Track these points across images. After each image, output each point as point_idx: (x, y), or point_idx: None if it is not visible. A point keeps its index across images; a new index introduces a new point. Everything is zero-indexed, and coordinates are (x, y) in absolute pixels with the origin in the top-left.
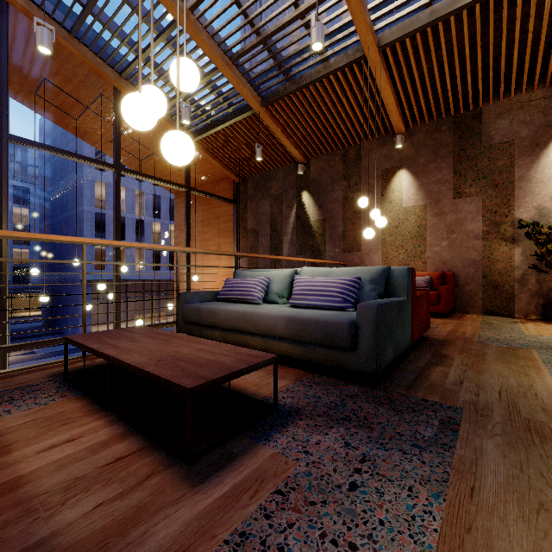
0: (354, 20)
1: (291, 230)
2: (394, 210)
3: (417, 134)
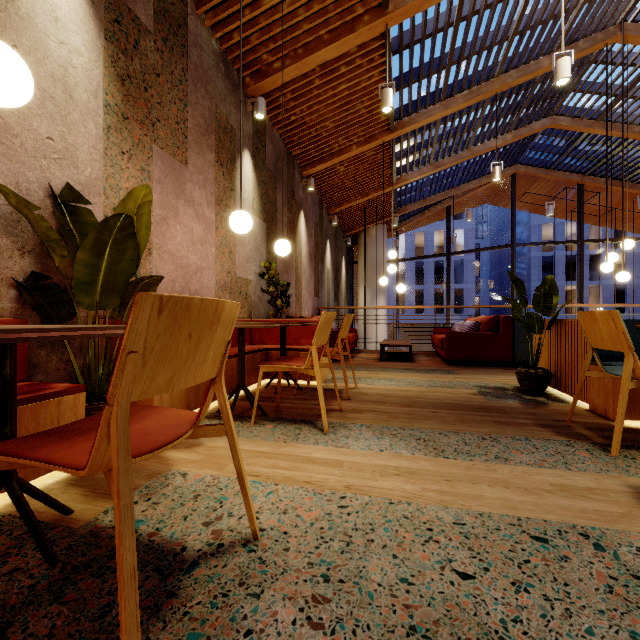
0: None
1: None
2: None
3: None
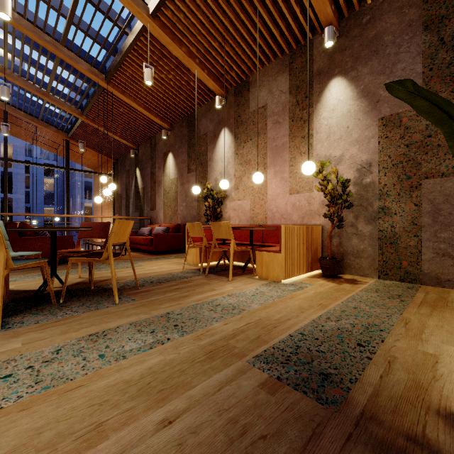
0: (77, 68)
1: (133, 195)
2: (167, 181)
3: (175, 128)
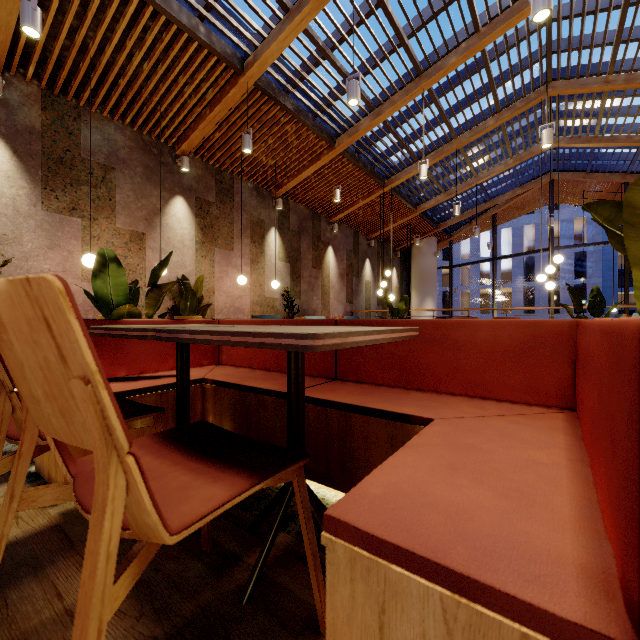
0: None
1: None
2: None
3: None
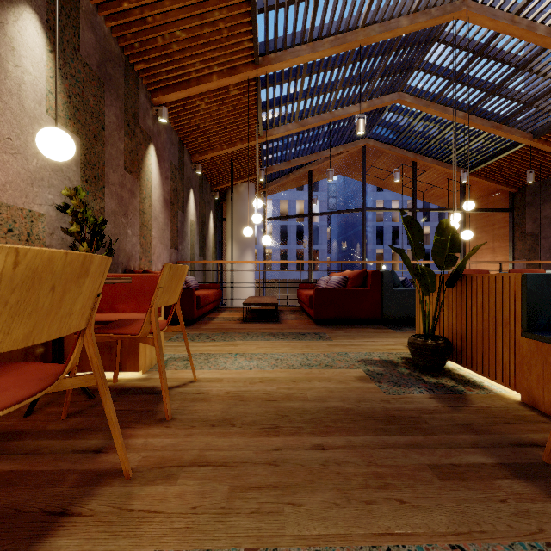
0: None
1: None
2: None
3: None
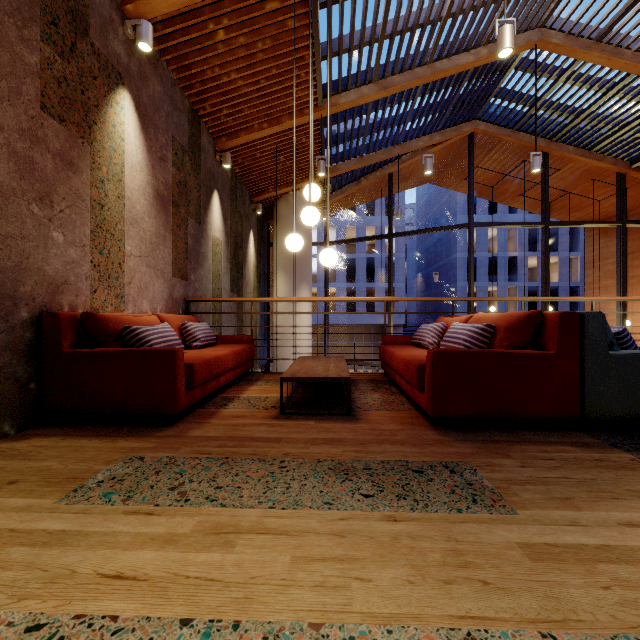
0: None
1: None
2: None
3: None
